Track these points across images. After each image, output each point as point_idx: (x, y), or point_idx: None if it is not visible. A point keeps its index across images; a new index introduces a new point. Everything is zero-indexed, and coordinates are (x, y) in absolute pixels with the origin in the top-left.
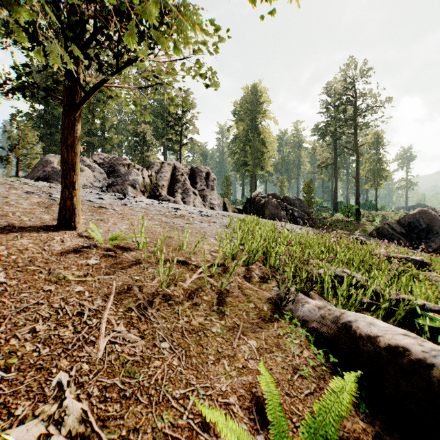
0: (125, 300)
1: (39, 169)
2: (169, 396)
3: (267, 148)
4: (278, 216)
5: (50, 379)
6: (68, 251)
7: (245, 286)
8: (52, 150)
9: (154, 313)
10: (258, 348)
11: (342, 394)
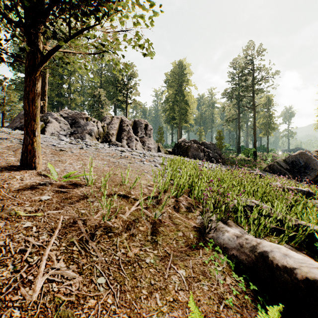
0: (69, 233)
1: (17, 121)
2: None
3: (190, 107)
4: (198, 156)
5: None
6: (25, 188)
7: (175, 216)
8: None
9: (94, 247)
10: (186, 278)
11: None
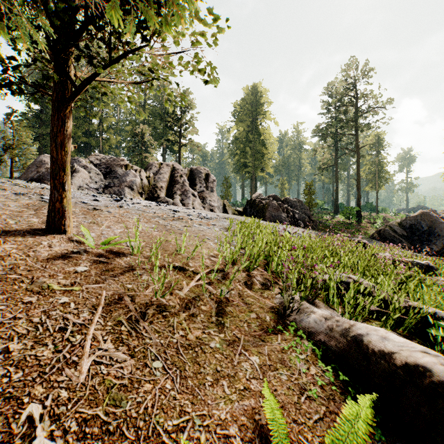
0: (115, 311)
1: (33, 170)
2: (160, 428)
3: (268, 150)
4: (279, 218)
5: (20, 412)
6: (55, 257)
7: (246, 293)
8: (48, 151)
9: (146, 327)
10: (260, 366)
11: (356, 423)
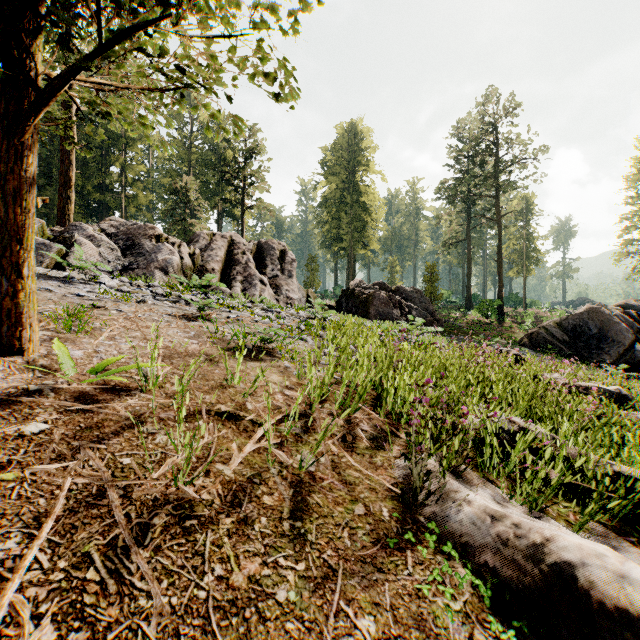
0: (82, 529)
1: None
2: None
3: (371, 216)
4: (389, 316)
5: None
6: None
7: (346, 461)
8: (41, 213)
9: (143, 566)
10: None
11: None
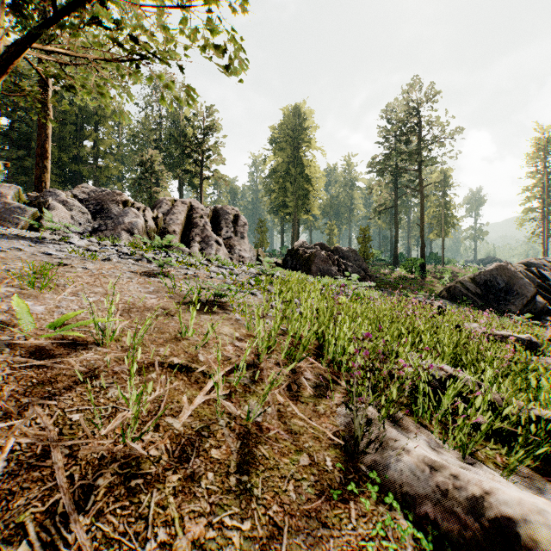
0: (20, 495)
1: None
2: None
3: (313, 186)
4: (328, 273)
5: None
6: None
7: (291, 410)
8: (21, 181)
9: (81, 536)
10: None
11: None
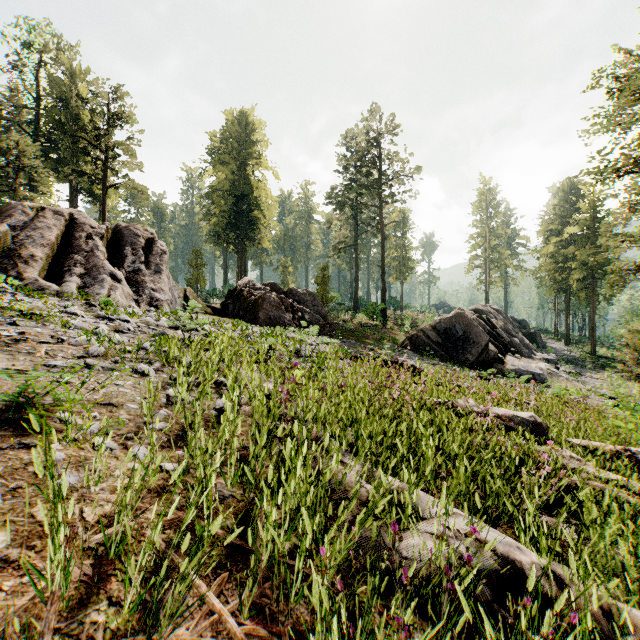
0: None
1: None
2: None
3: (264, 213)
4: (281, 321)
5: None
6: None
7: None
8: None
9: None
10: None
11: None
